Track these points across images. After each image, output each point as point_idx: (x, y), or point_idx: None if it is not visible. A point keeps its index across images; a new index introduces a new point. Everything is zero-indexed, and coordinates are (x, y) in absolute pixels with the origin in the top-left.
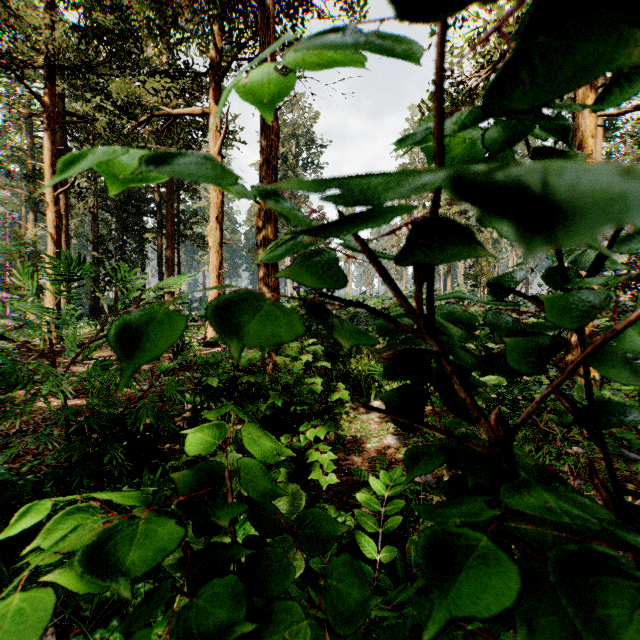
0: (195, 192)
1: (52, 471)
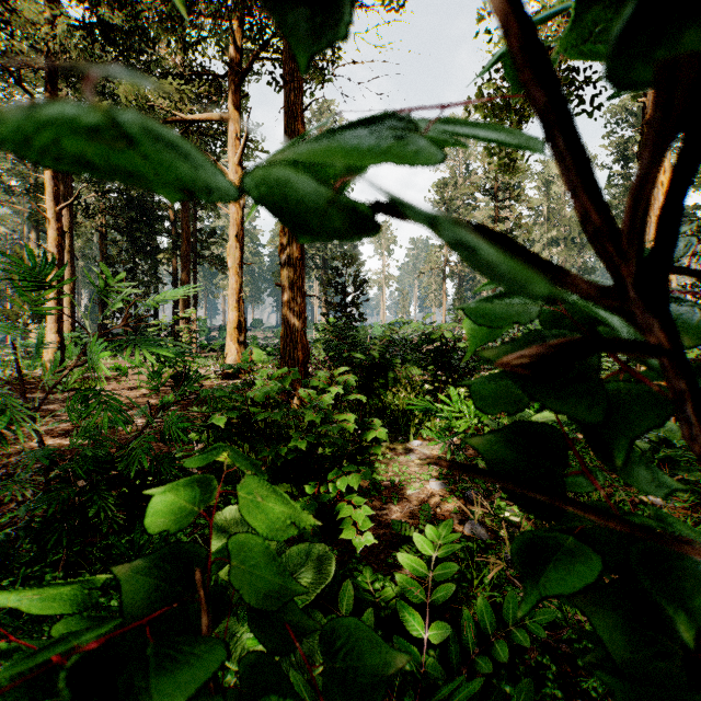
0: (213, 209)
1: (27, 526)
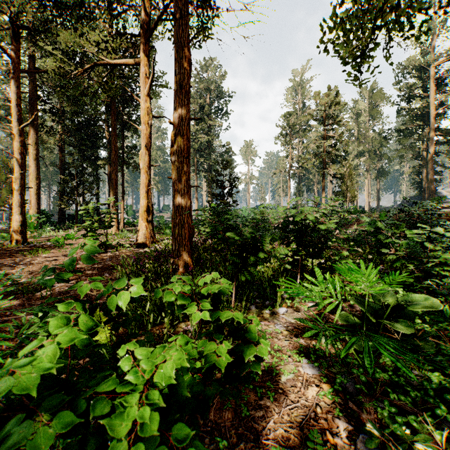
0: (135, 131)
1: None
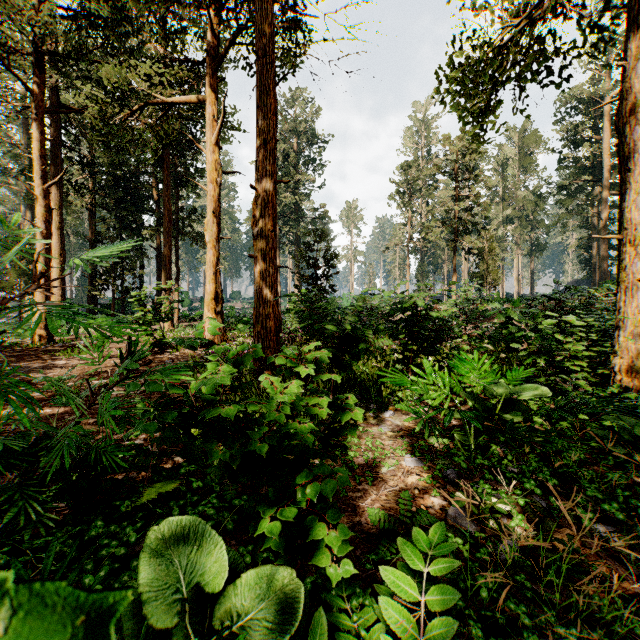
0: (194, 189)
1: None
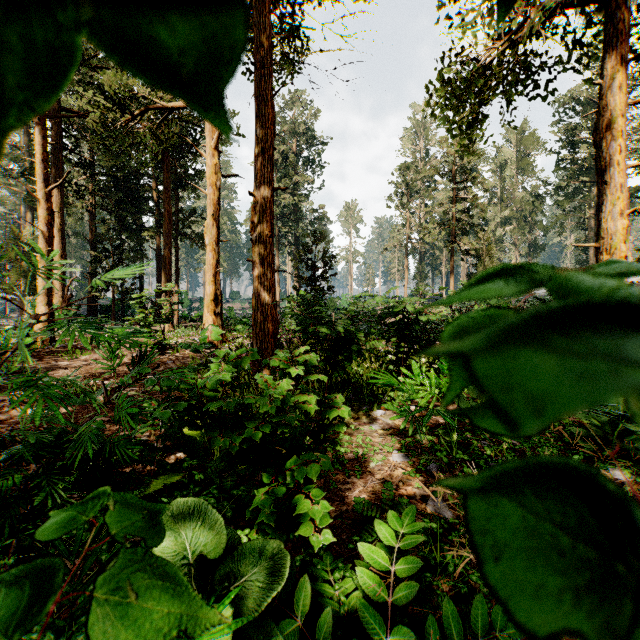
0: (194, 190)
1: None
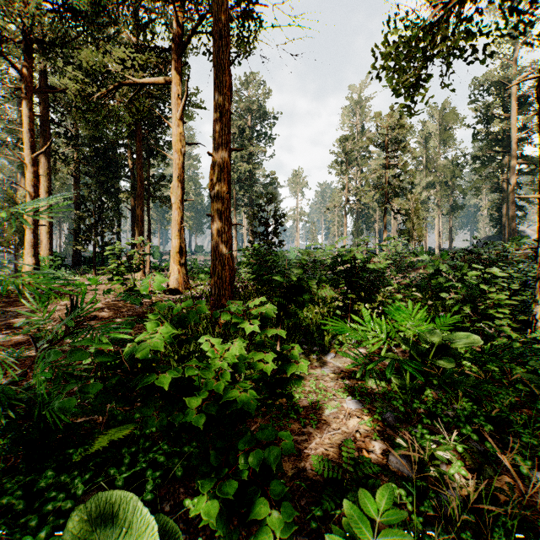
0: (163, 158)
1: None
